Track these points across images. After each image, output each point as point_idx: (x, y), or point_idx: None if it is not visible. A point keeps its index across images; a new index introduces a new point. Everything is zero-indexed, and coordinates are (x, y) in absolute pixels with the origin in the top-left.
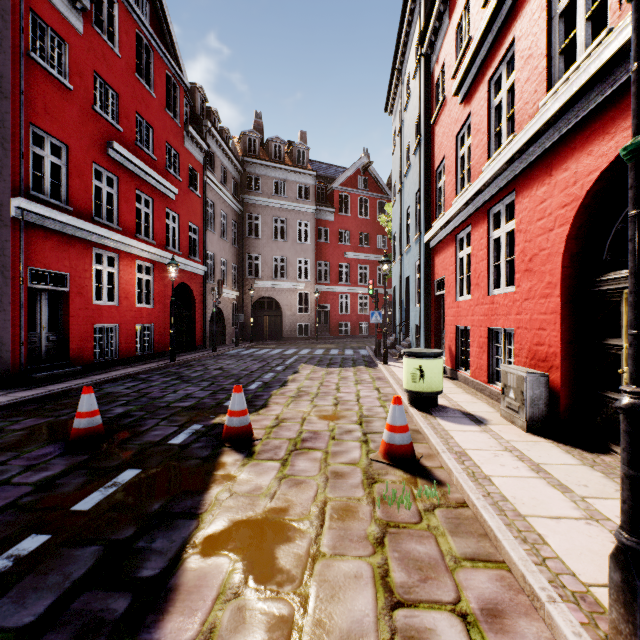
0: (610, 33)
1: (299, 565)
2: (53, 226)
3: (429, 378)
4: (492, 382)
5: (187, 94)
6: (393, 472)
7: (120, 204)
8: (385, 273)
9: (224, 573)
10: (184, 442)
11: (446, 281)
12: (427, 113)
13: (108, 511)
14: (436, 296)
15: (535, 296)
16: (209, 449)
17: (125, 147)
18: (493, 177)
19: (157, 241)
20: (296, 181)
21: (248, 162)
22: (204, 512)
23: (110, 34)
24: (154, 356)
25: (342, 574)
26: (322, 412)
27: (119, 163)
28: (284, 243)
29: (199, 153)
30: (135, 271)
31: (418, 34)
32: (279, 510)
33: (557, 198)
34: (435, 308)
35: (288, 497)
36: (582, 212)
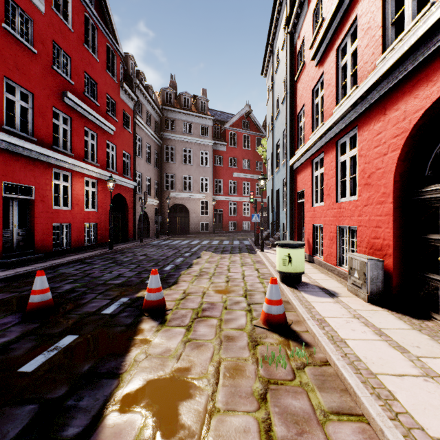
0: (433, 5)
1: (198, 421)
2: (22, 152)
3: (295, 262)
4: (339, 265)
5: (122, 60)
6: (271, 336)
7: (72, 137)
8: (262, 187)
9: (136, 429)
10: (113, 312)
11: (305, 192)
12: (291, 74)
13: (47, 372)
14: (298, 203)
15: (373, 203)
16: (132, 318)
17: (76, 96)
18: (341, 117)
19: (100, 164)
20: (199, 123)
21: (166, 109)
22: (124, 372)
23: (66, 16)
24: (98, 246)
25: (233, 429)
26: (217, 287)
27: (72, 107)
28: (191, 166)
29: (130, 102)
30: (84, 185)
31: (285, 19)
32: (183, 370)
33: (390, 131)
34: (297, 212)
35: (191, 358)
36: (409, 140)
